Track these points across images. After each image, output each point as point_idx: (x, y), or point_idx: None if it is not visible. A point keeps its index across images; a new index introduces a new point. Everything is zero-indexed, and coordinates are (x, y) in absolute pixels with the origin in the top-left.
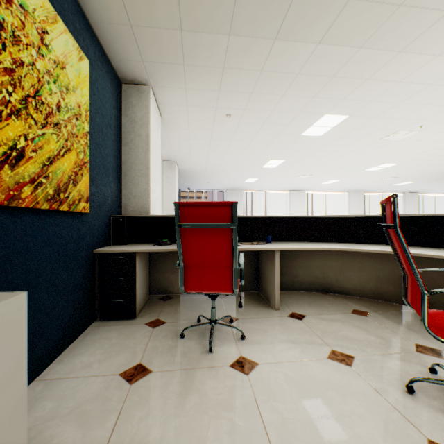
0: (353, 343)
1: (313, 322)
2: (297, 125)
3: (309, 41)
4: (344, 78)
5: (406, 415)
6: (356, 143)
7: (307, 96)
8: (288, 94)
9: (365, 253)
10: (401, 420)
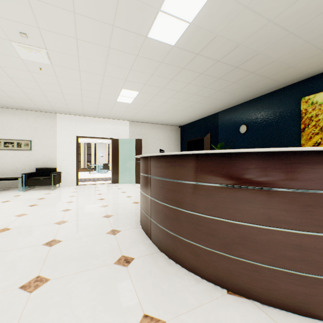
0: None
1: None
2: None
3: None
4: None
5: None
6: None
7: None
8: None
9: None
10: None
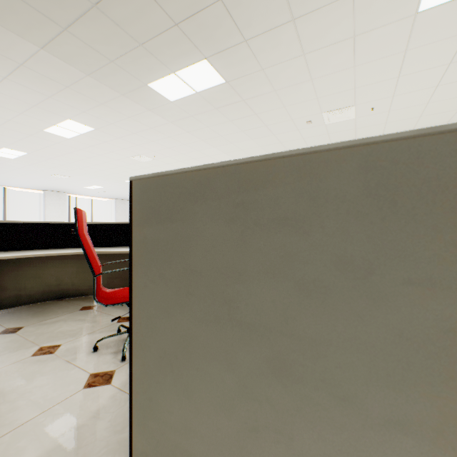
0: (67, 334)
1: (30, 331)
2: (37, 118)
3: (28, 40)
4: (80, 93)
5: (83, 367)
6: (110, 155)
7: (42, 93)
8: (14, 80)
9: (100, 255)
10: (77, 372)
